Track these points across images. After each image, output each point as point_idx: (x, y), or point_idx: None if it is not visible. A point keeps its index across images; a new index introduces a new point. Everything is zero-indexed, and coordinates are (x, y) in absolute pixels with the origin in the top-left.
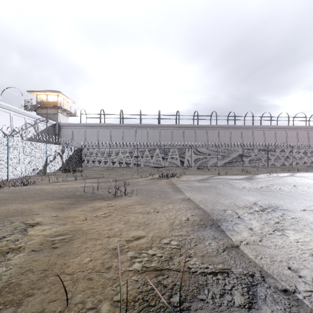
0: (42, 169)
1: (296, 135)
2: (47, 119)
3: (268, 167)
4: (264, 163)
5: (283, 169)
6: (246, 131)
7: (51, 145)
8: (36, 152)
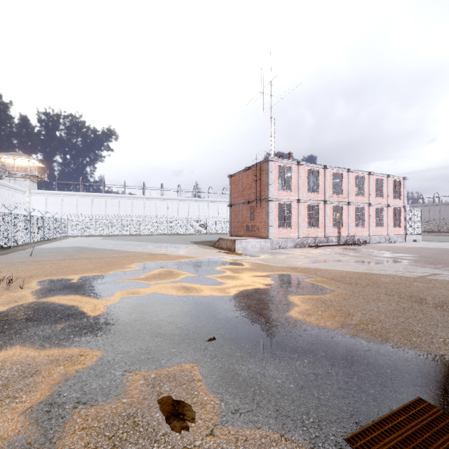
0: None
1: None
2: None
3: None
4: None
5: None
6: None
7: None
8: None
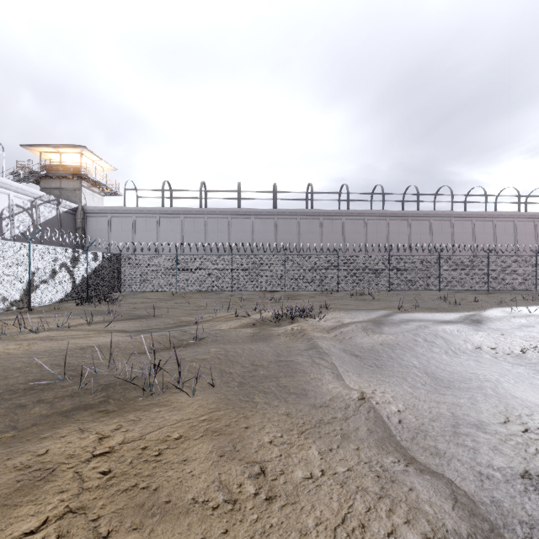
0: (20, 299)
1: (533, 230)
2: (59, 199)
3: (488, 293)
4: (482, 283)
5: (528, 298)
6: (440, 223)
7: (44, 246)
8: (3, 262)
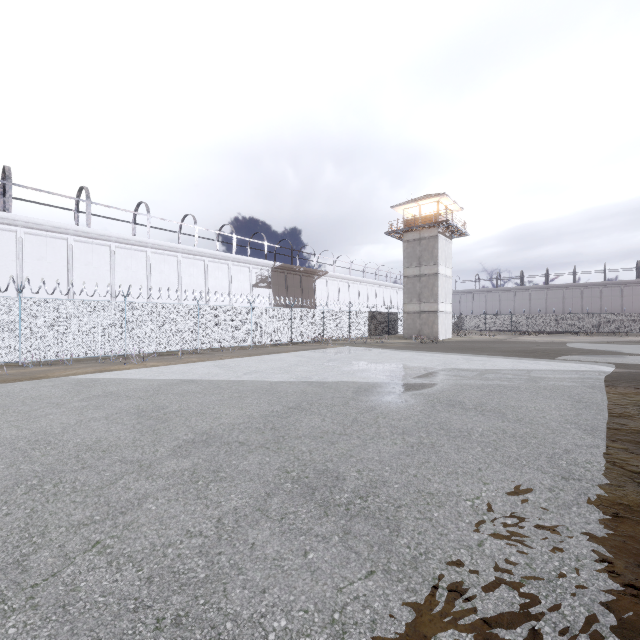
0: None
1: None
2: None
3: None
4: None
5: None
6: None
7: None
8: None
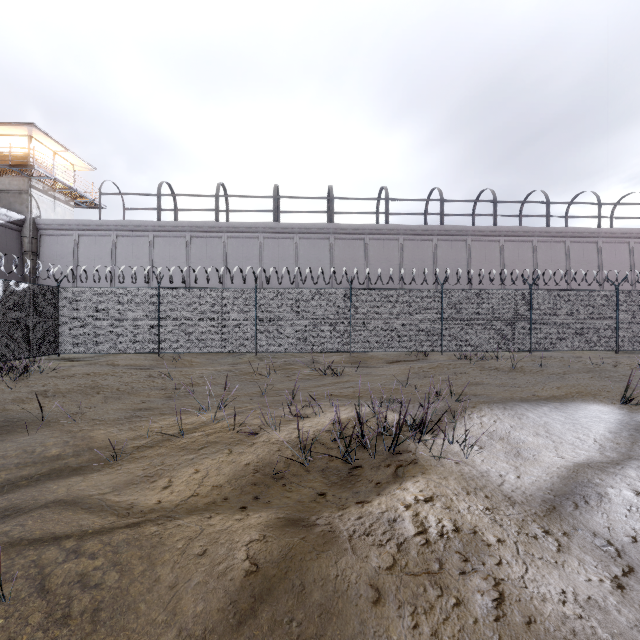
0: None
1: None
2: None
3: None
4: None
5: None
6: (580, 246)
7: None
8: None
